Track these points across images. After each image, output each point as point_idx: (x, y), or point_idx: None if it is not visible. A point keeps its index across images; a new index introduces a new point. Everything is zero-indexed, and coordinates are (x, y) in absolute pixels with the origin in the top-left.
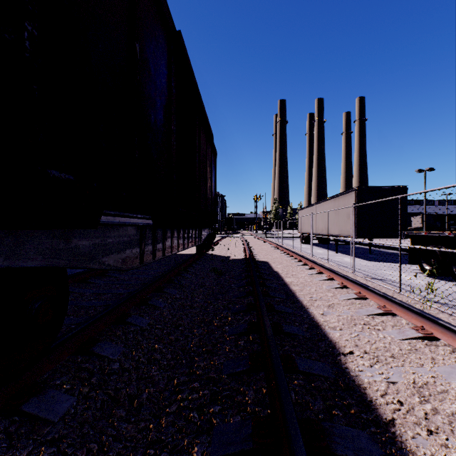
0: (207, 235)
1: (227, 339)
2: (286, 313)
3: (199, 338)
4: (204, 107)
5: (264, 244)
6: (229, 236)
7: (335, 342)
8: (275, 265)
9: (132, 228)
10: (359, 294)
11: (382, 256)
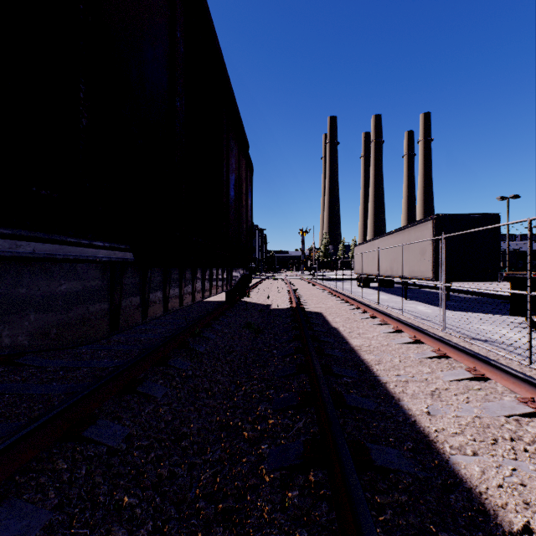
0: (241, 277)
1: (266, 479)
2: (367, 412)
3: (213, 471)
4: (234, 97)
5: (314, 287)
6: (270, 277)
7: (479, 492)
8: (332, 318)
9: (90, 266)
10: (475, 372)
11: (466, 304)
